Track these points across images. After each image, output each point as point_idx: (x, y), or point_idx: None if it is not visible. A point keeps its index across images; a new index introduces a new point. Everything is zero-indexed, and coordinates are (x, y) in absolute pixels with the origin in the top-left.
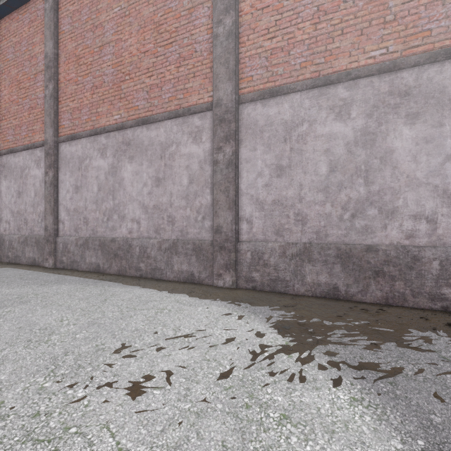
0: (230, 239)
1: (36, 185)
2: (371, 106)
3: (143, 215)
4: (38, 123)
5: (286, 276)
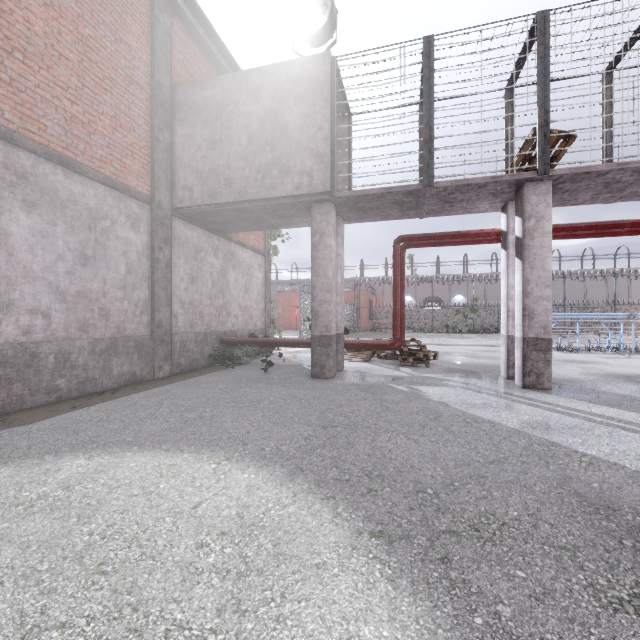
0: None
1: None
2: None
3: None
4: None
5: None
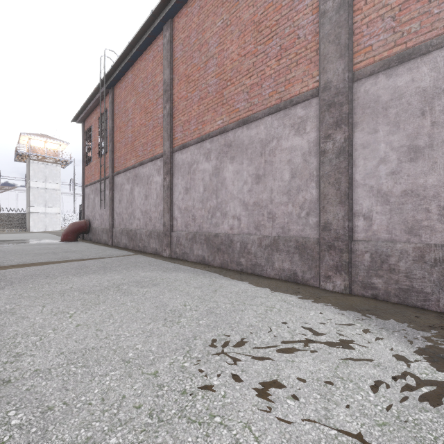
0: (341, 237)
1: (158, 189)
2: None
3: (243, 212)
4: (158, 139)
5: (425, 287)
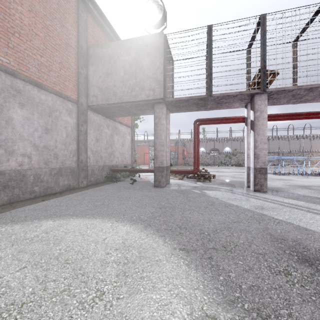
0: None
1: None
2: (0, 88)
3: None
4: None
5: None
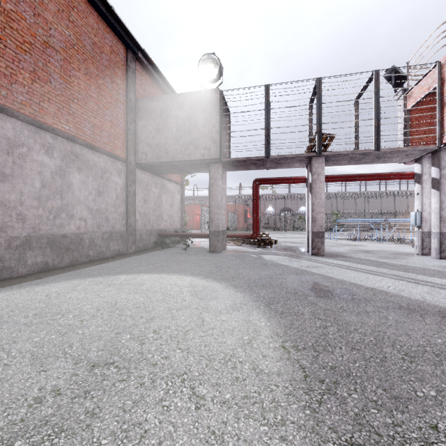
0: None
1: None
2: (63, 155)
3: None
4: None
5: (12, 264)
